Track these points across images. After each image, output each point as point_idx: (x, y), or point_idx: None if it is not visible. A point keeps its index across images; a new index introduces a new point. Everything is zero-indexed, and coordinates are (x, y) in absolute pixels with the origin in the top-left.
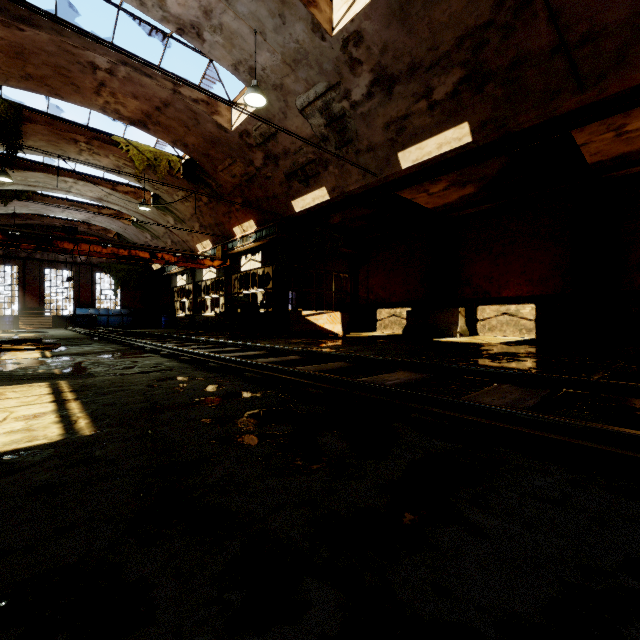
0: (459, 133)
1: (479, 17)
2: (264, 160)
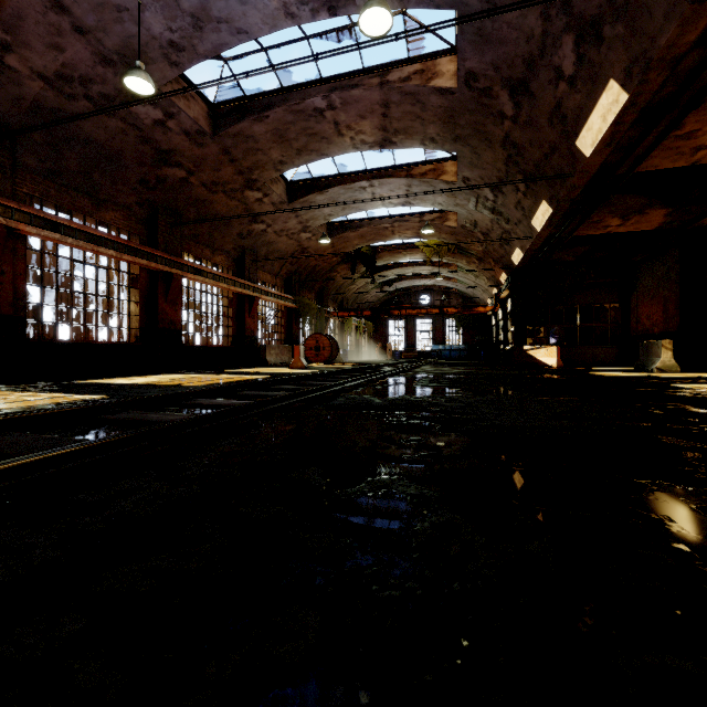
0: (545, 207)
1: (503, 155)
2: (483, 236)
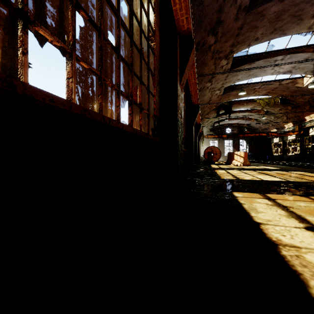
0: None
1: None
2: None
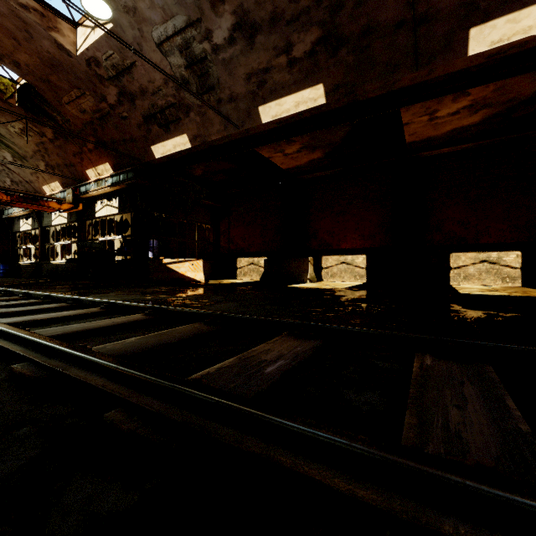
0: (315, 94)
1: None
2: (118, 97)
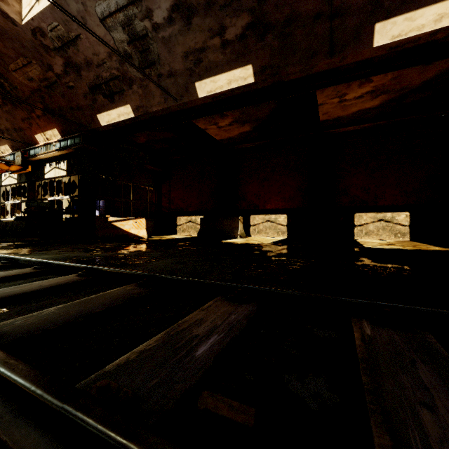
0: (245, 73)
1: None
2: (65, 67)
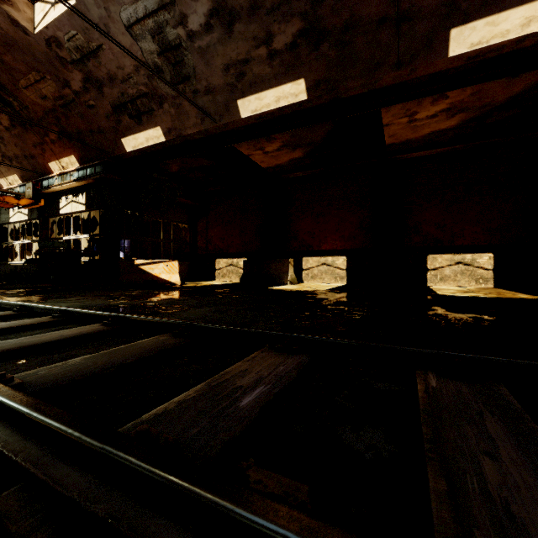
0: (296, 89)
1: None
2: (84, 83)
